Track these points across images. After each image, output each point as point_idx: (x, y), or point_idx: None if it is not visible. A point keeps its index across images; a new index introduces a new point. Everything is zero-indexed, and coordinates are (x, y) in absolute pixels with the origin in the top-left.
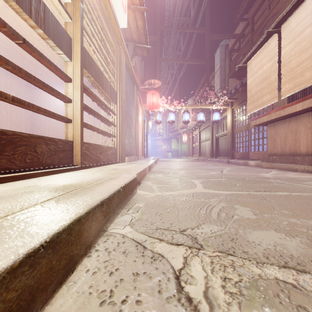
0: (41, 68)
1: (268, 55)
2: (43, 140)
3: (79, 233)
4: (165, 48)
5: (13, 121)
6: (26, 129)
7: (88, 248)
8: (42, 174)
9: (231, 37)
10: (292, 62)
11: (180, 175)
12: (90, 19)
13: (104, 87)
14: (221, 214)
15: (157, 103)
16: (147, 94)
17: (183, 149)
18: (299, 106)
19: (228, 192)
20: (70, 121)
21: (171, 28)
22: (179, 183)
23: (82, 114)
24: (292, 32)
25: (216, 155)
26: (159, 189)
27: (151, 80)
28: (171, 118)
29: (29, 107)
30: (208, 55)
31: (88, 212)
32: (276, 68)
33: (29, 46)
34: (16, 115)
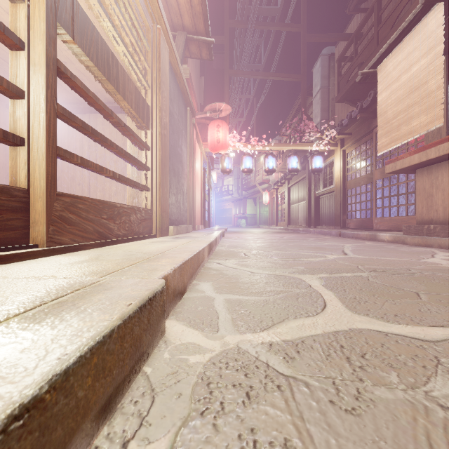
0: None
1: (423, 45)
2: None
3: None
4: (238, 58)
5: None
6: (6, 180)
7: None
8: None
9: (340, 39)
10: None
11: (270, 262)
12: None
13: (121, 88)
14: None
15: (225, 140)
16: (210, 126)
17: (263, 215)
18: None
19: (437, 330)
20: (18, 141)
21: (247, 23)
22: (277, 288)
23: (51, 128)
24: None
25: (316, 224)
26: (231, 317)
27: (216, 103)
28: (247, 165)
29: None
30: (304, 67)
31: None
32: (440, 66)
33: None
34: None
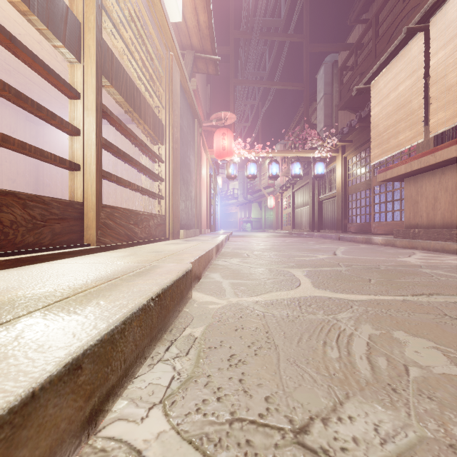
0: (48, 91)
1: (408, 68)
2: (17, 198)
3: None
4: (243, 66)
5: (5, 174)
6: (26, 188)
7: None
8: (6, 265)
9: (342, 49)
10: (450, 76)
11: (268, 260)
12: (121, 3)
13: (143, 114)
14: (375, 360)
15: (230, 147)
16: (215, 134)
17: (268, 219)
18: None
19: (364, 296)
20: (77, 168)
21: (252, 34)
22: (268, 277)
23: (99, 156)
24: (450, 28)
25: (319, 228)
26: (234, 291)
27: (221, 112)
28: (252, 171)
29: None
30: (307, 76)
31: None
32: (421, 88)
33: None
34: (10, 165)
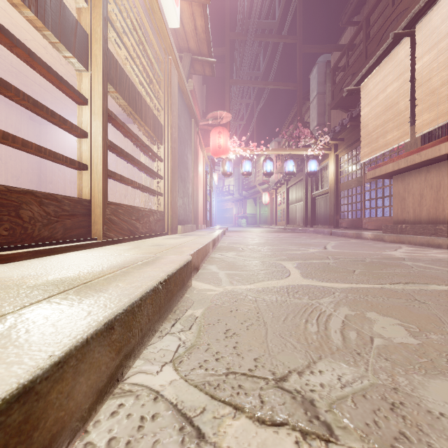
0: (51, 93)
1: (395, 70)
2: (34, 197)
3: (25, 427)
4: (238, 66)
5: (10, 172)
6: (29, 185)
7: (63, 445)
8: (27, 256)
9: (334, 50)
10: (434, 80)
11: (261, 253)
12: (123, 12)
13: (143, 116)
14: (347, 333)
15: (226, 145)
16: (211, 132)
17: (263, 215)
18: (444, 146)
19: (346, 285)
20: (85, 168)
21: (247, 35)
22: (261, 268)
23: (105, 157)
24: (434, 34)
25: (312, 223)
26: (229, 280)
27: (217, 112)
28: (247, 169)
29: (6, 139)
30: (300, 76)
31: (65, 359)
32: (408, 90)
33: (5, 35)
34: (14, 163)
